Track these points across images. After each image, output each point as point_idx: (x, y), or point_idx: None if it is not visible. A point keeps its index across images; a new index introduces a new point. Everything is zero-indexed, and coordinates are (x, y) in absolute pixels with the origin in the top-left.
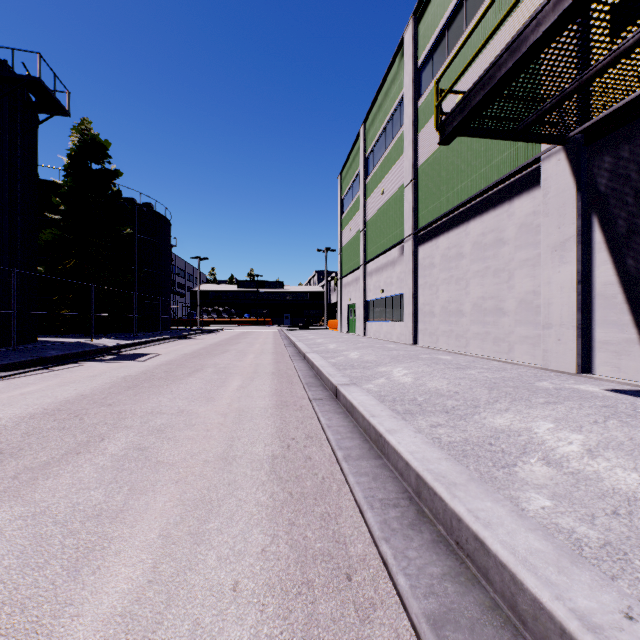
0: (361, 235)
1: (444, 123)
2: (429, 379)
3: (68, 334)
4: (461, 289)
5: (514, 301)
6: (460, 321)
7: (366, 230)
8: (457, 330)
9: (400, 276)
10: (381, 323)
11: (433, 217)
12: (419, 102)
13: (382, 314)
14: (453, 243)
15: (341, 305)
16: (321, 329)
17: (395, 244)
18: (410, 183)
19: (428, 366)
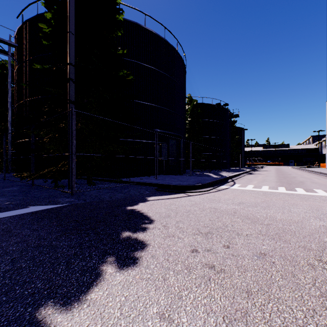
0: None
1: None
2: None
3: None
4: None
5: None
6: None
7: None
8: None
9: None
10: None
11: None
12: None
13: None
14: None
15: None
16: (315, 167)
17: None
18: None
19: None
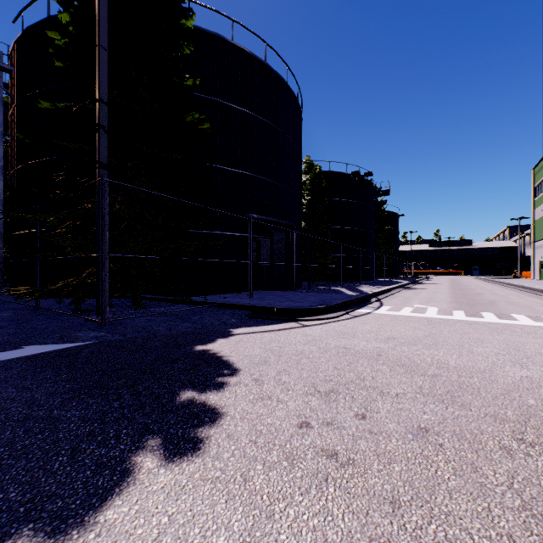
0: None
1: None
2: None
3: None
4: None
5: None
6: None
7: None
8: None
9: None
10: None
11: None
12: None
13: None
14: None
15: (533, 261)
16: (514, 278)
17: None
18: None
19: None
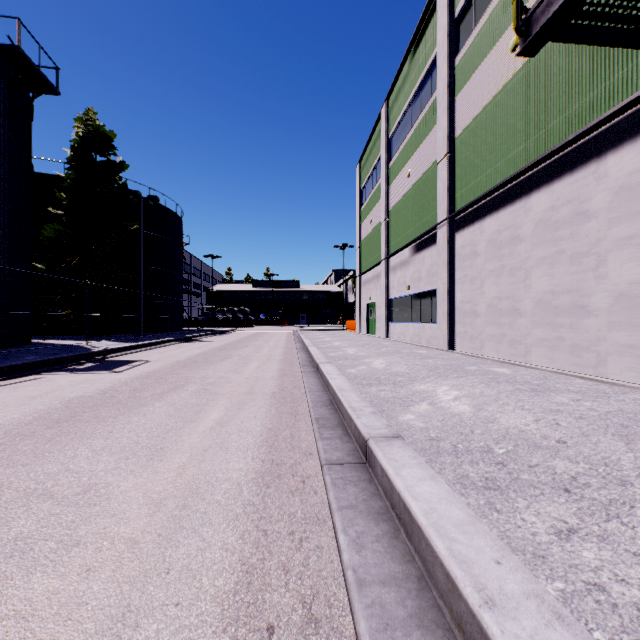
0: (383, 226)
1: (530, 18)
2: (499, 410)
3: (74, 335)
4: (517, 282)
5: (607, 295)
6: (516, 323)
7: (389, 220)
8: (511, 334)
9: (431, 269)
10: (407, 324)
11: (476, 195)
12: (456, 59)
13: (408, 314)
14: (505, 224)
15: (360, 304)
16: (338, 330)
17: (425, 232)
18: (445, 158)
19: (487, 386)
